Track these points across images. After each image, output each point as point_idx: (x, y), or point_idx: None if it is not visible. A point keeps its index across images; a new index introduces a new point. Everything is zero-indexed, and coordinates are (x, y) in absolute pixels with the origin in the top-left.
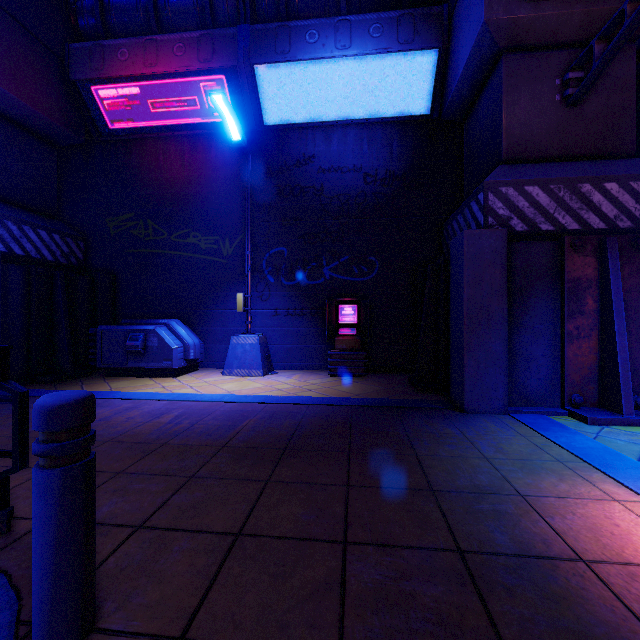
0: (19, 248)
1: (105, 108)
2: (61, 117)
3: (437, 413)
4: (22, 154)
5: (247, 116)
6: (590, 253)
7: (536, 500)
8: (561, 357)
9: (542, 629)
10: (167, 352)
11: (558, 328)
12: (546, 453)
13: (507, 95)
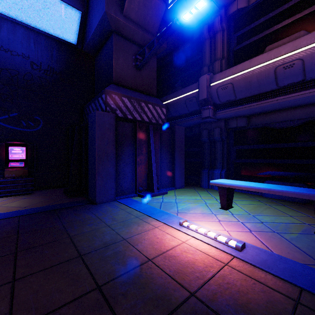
0: None
1: None
2: None
3: (82, 207)
4: None
5: None
6: (145, 130)
7: (131, 239)
8: (135, 172)
9: (140, 307)
10: None
11: (134, 160)
12: (132, 215)
13: (115, 52)
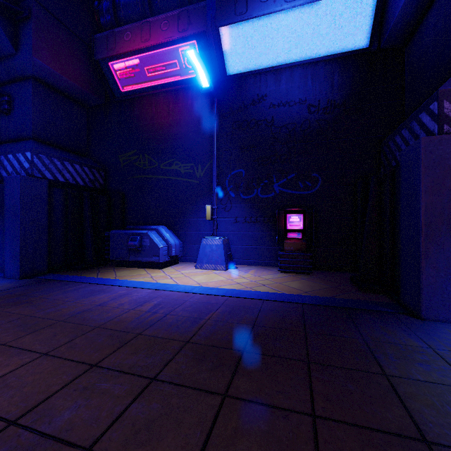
0: (61, 177)
1: (117, 77)
2: (89, 86)
3: (391, 318)
4: (64, 113)
5: (214, 70)
6: None
7: None
8: None
9: None
10: (155, 250)
11: None
12: None
13: None
